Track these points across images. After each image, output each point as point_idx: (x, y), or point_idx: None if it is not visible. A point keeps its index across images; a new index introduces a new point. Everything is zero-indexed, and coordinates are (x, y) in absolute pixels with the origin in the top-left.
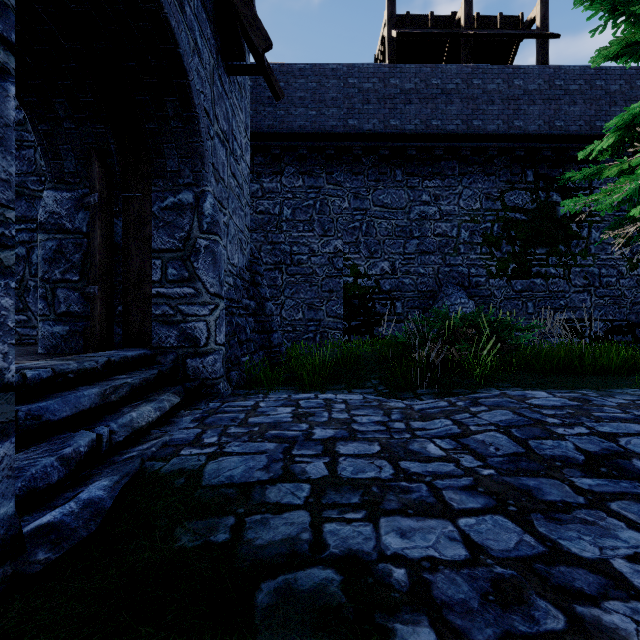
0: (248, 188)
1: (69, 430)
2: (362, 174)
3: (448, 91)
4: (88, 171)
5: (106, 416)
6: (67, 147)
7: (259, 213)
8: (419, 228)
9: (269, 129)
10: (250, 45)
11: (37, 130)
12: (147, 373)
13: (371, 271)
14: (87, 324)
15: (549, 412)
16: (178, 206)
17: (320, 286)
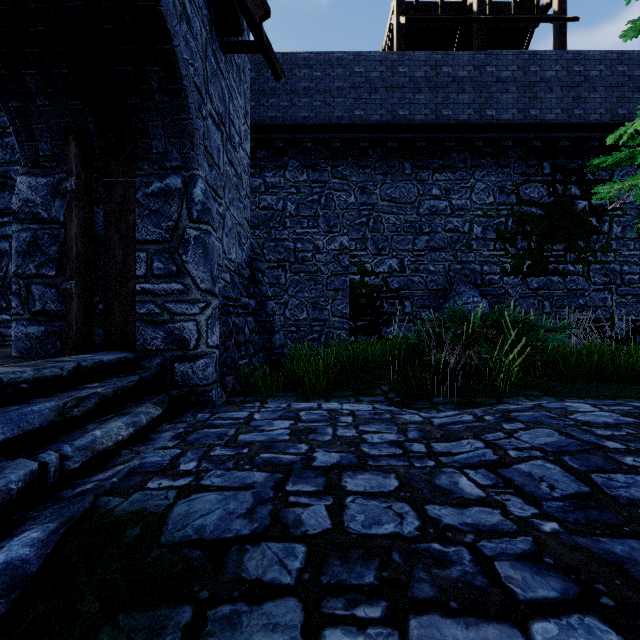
0: (248, 179)
1: (9, 456)
2: (369, 167)
3: (460, 79)
4: (65, 153)
5: (64, 435)
6: (42, 127)
7: (262, 209)
8: (429, 223)
9: (272, 121)
10: (247, 18)
11: (8, 107)
12: (124, 380)
13: (378, 269)
14: (64, 324)
15: (604, 432)
16: (165, 192)
17: (325, 284)
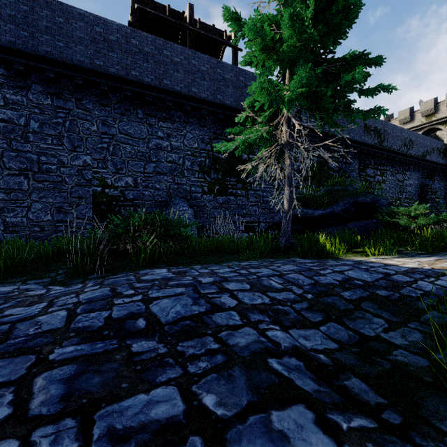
0: None
1: None
2: (109, 106)
3: (175, 62)
4: None
5: None
6: None
7: (1, 121)
8: (156, 155)
9: (10, 44)
10: None
11: None
12: None
13: (117, 183)
14: None
15: (140, 285)
16: None
17: (70, 193)
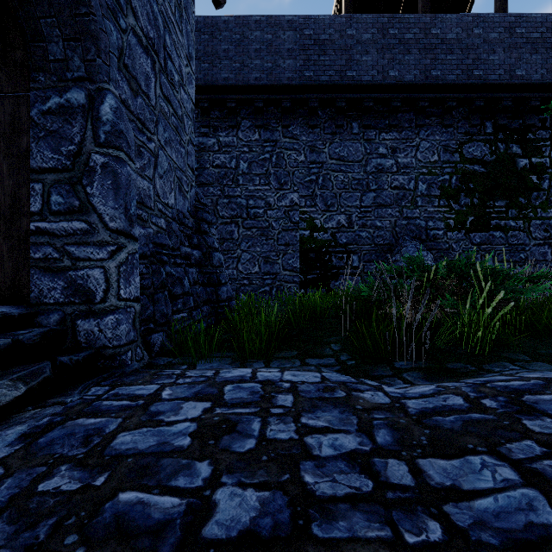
0: (192, 125)
1: None
2: (318, 127)
3: (406, 41)
4: None
5: None
6: None
7: (215, 167)
8: (376, 181)
9: (225, 82)
10: None
11: None
12: None
13: (327, 224)
14: None
15: None
16: (65, 109)
17: (276, 239)
